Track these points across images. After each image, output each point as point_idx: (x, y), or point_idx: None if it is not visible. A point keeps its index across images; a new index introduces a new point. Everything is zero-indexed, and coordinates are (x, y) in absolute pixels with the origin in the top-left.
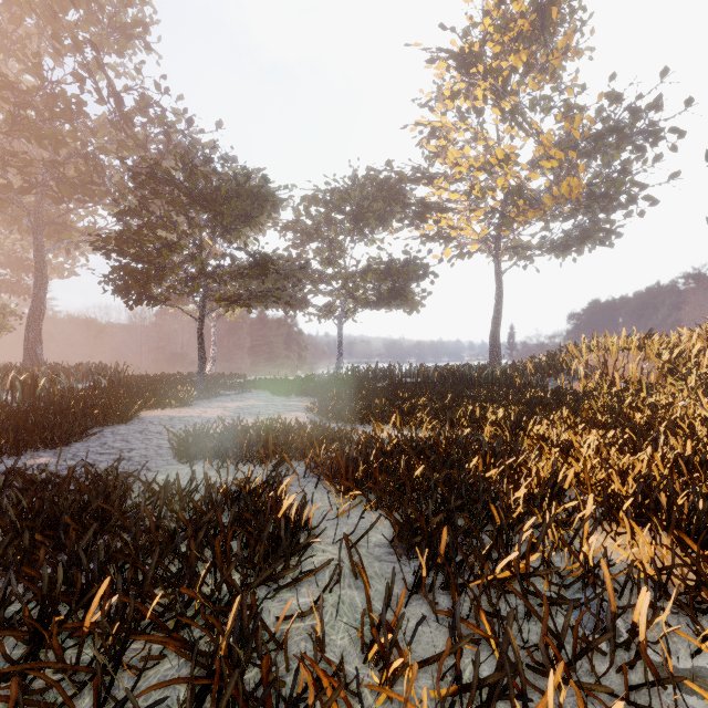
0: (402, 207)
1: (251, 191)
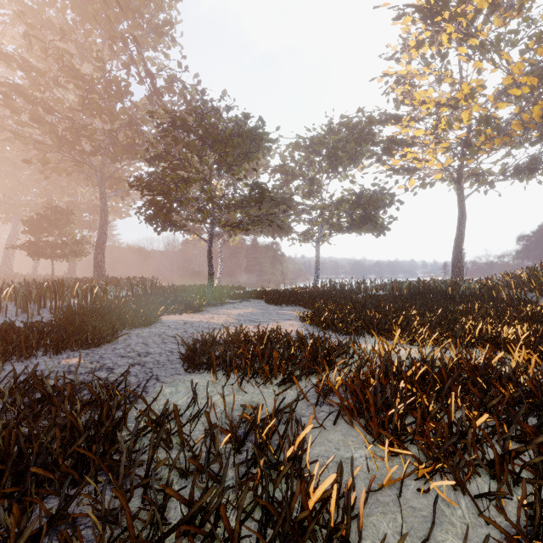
0: (372, 145)
1: (250, 132)
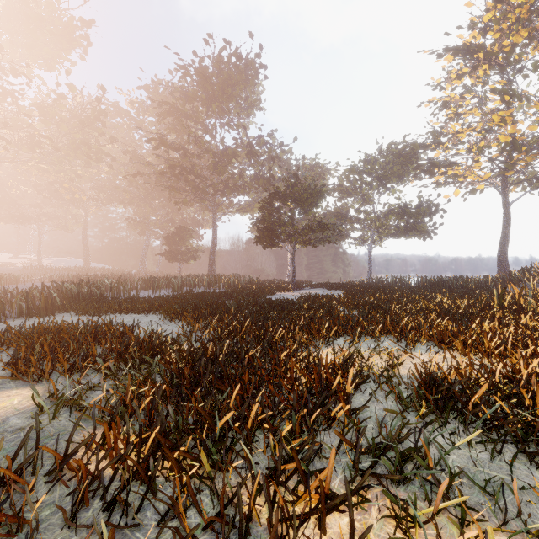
0: (413, 169)
1: (317, 192)
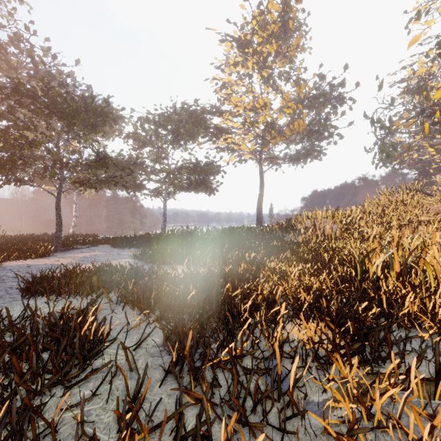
0: (204, 129)
1: (96, 109)
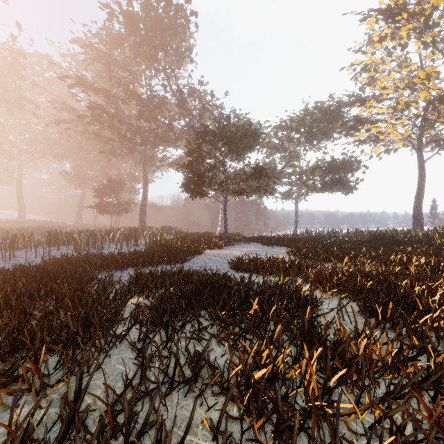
0: (341, 124)
1: (252, 133)
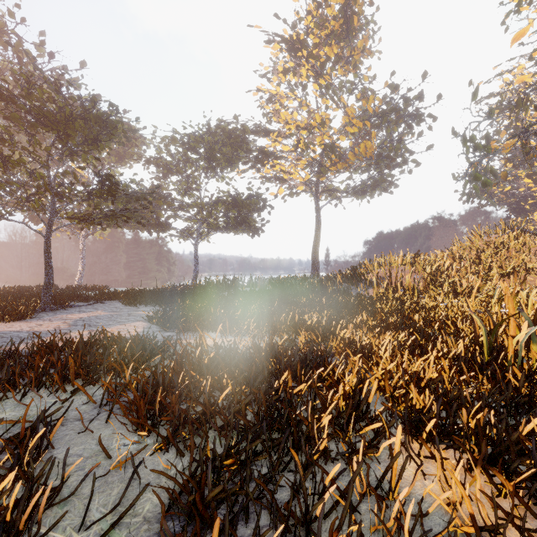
0: (245, 152)
1: (98, 117)
